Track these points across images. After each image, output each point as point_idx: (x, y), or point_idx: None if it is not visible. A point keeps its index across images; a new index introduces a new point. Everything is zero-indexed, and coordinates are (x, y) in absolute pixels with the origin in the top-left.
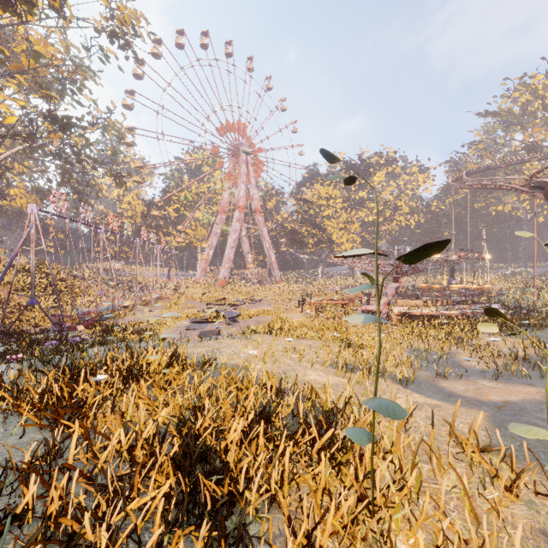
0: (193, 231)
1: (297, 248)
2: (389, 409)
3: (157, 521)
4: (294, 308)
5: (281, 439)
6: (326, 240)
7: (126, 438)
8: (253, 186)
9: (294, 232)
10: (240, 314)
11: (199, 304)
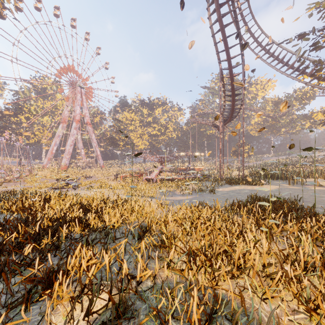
0: (41, 133)
1: (113, 147)
2: (133, 186)
3: (81, 213)
4: (112, 179)
5: (109, 203)
6: (130, 143)
7: (60, 207)
8: (86, 108)
9: (112, 138)
10: (80, 184)
11: (50, 180)
